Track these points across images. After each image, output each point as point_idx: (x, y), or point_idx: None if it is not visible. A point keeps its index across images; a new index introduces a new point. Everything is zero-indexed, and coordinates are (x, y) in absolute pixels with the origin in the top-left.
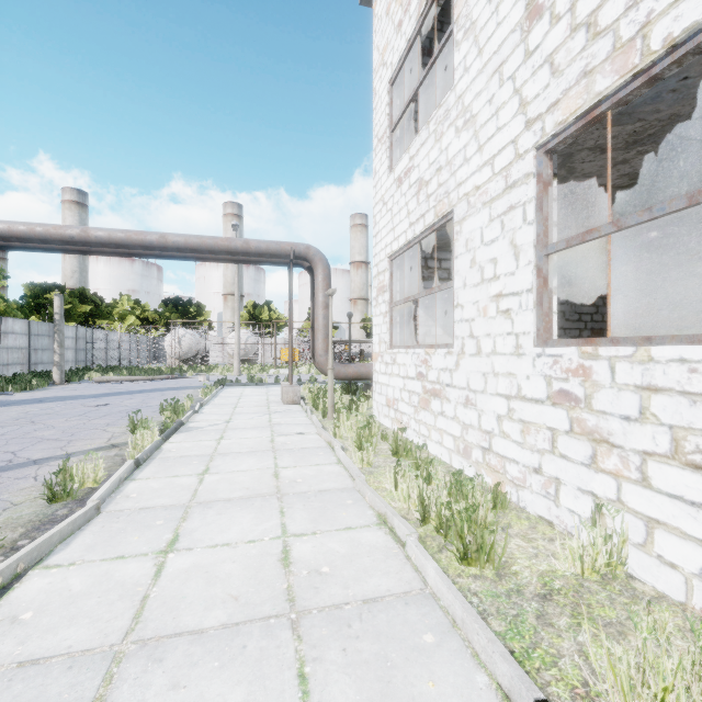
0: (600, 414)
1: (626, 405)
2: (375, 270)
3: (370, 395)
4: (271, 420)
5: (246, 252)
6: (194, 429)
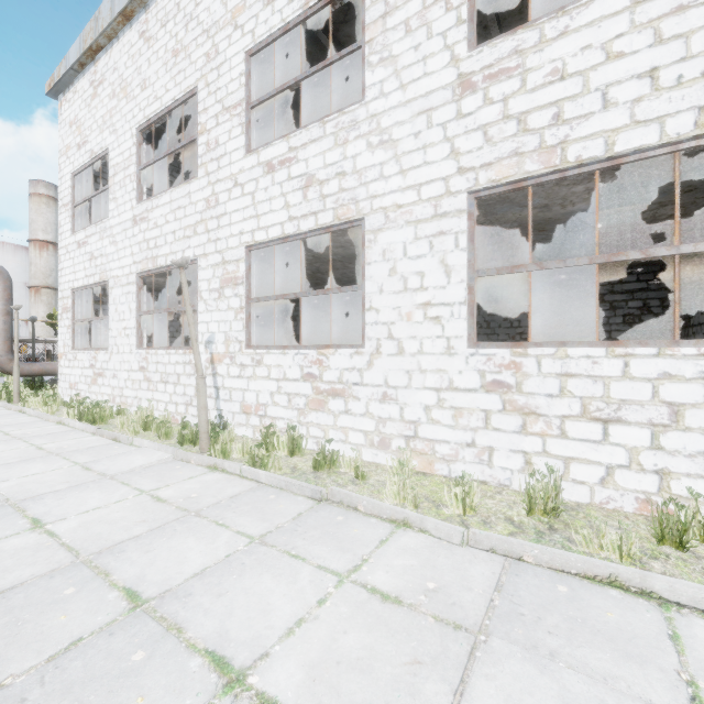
0: (150, 372)
1: (154, 368)
2: (61, 294)
3: (57, 387)
4: None
5: None
6: None
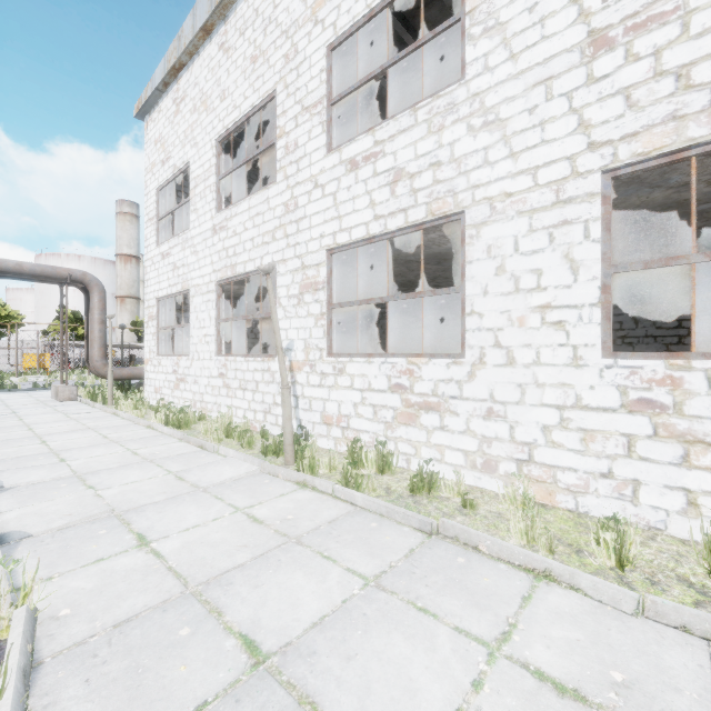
0: (229, 379)
1: (233, 375)
2: (147, 303)
3: (142, 390)
4: (57, 409)
5: (19, 273)
6: None
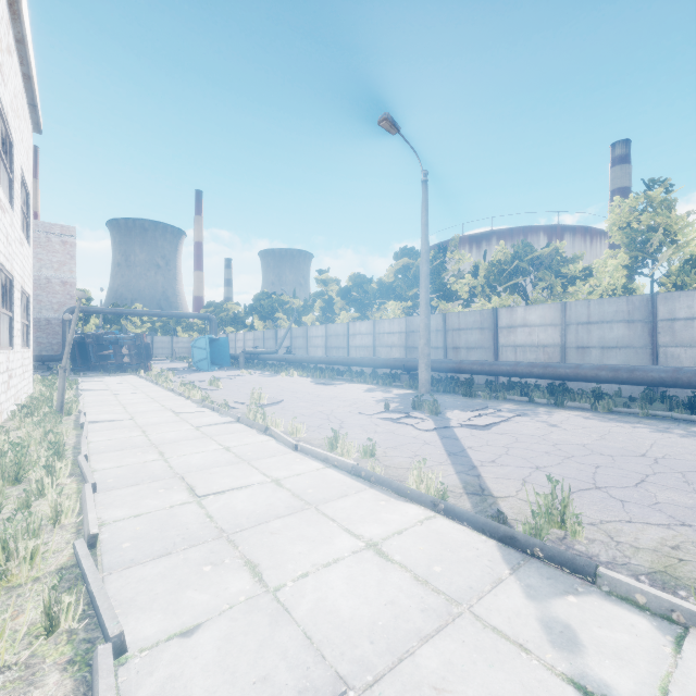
0: None
1: None
2: None
3: None
4: None
5: None
6: (525, 577)
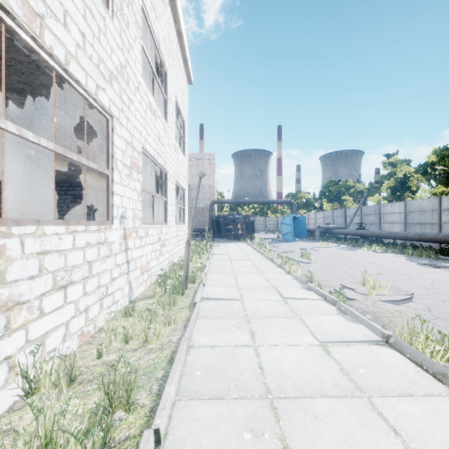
0: (14, 283)
1: (32, 268)
2: None
3: None
4: None
5: None
6: None
